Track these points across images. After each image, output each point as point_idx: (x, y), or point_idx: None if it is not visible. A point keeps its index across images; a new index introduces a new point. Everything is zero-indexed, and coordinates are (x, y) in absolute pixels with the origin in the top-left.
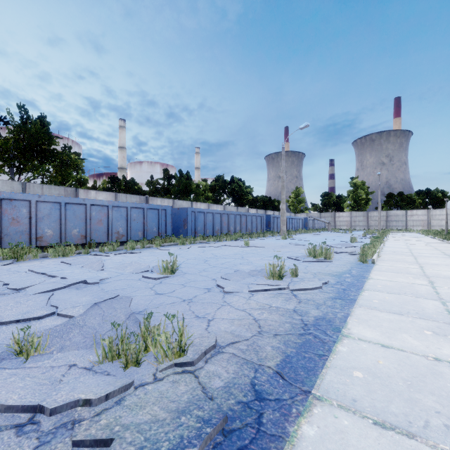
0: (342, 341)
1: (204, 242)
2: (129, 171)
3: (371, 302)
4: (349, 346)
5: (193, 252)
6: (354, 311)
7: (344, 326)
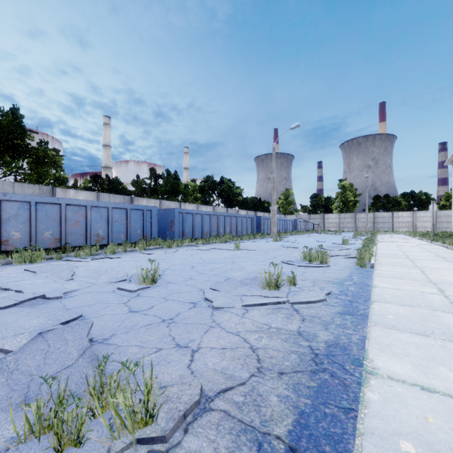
0: (369, 382)
1: (192, 244)
2: (115, 170)
3: (386, 318)
4: (380, 392)
5: (179, 256)
6: (371, 332)
7: (365, 356)
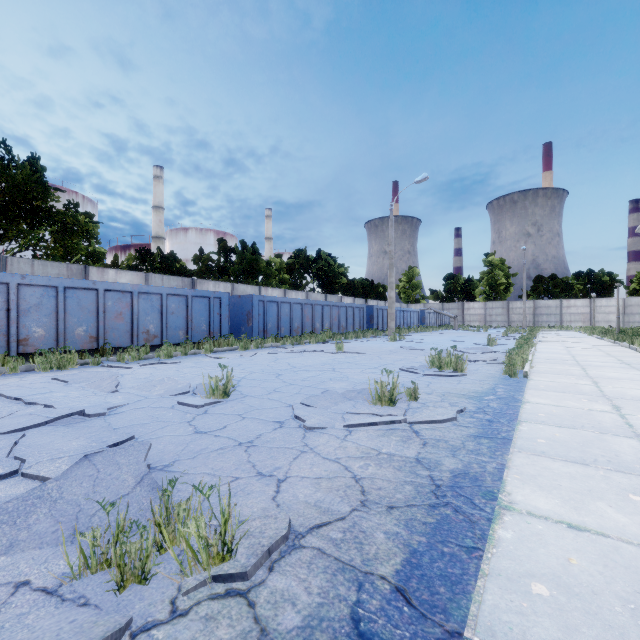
0: (502, 518)
1: (277, 345)
2: (169, 241)
3: (535, 443)
4: (514, 529)
5: (259, 361)
6: (512, 460)
7: (501, 488)
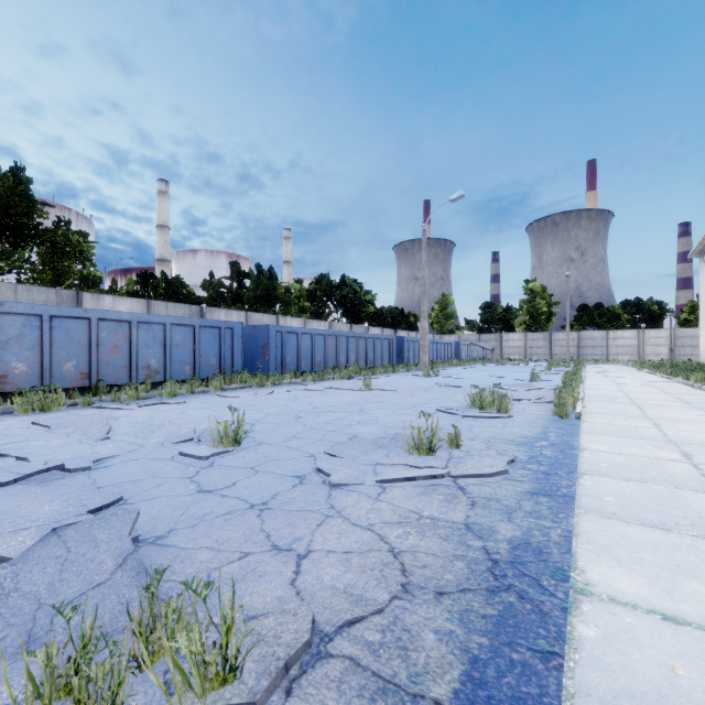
0: (580, 607)
1: (297, 382)
2: (175, 265)
3: (603, 502)
4: (597, 624)
5: (277, 400)
6: (580, 525)
7: (572, 564)
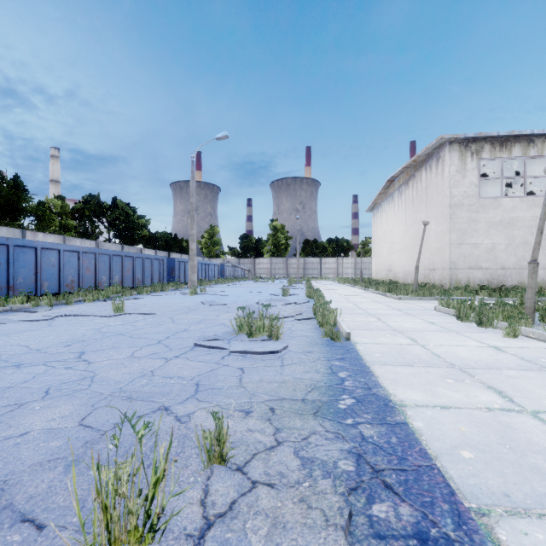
0: None
1: (24, 308)
2: None
3: None
4: None
5: None
6: None
7: None
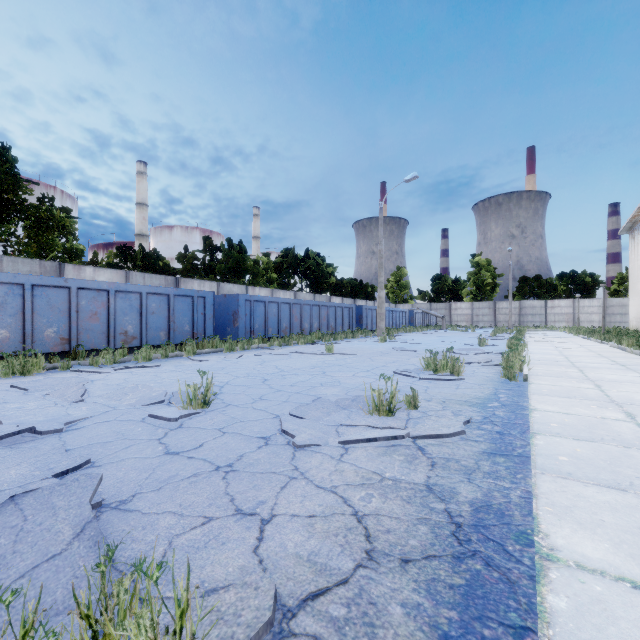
0: (548, 575)
1: (264, 346)
2: (153, 239)
3: (557, 462)
4: (568, 594)
5: (245, 363)
6: (538, 486)
7: (535, 527)
